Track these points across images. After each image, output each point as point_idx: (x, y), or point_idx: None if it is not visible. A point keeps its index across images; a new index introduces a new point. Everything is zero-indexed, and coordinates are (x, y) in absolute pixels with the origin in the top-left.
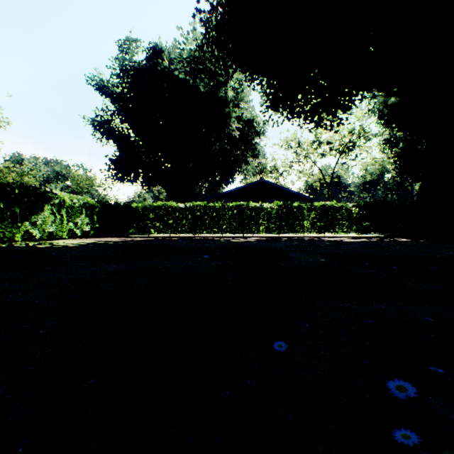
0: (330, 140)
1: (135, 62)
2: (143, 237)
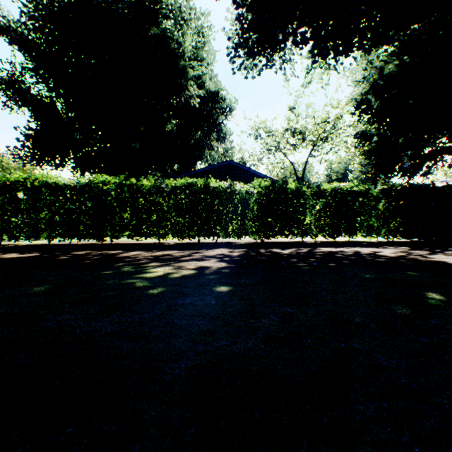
0: (303, 129)
1: None
2: None
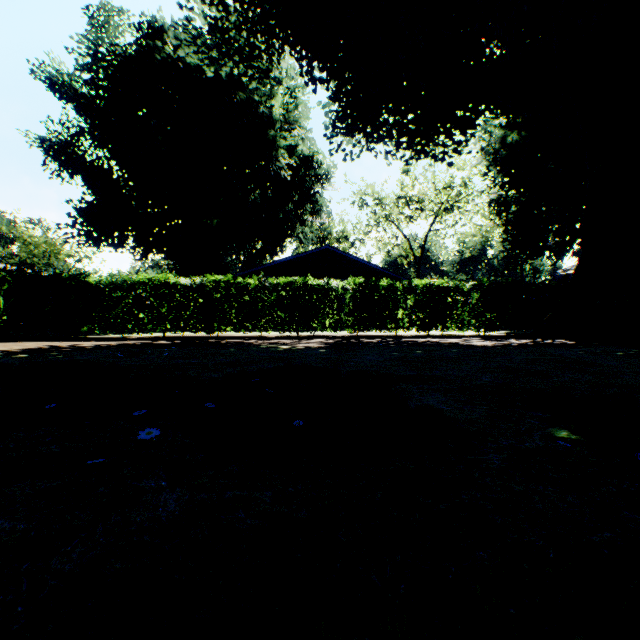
0: (421, 197)
1: (118, 44)
2: (107, 339)
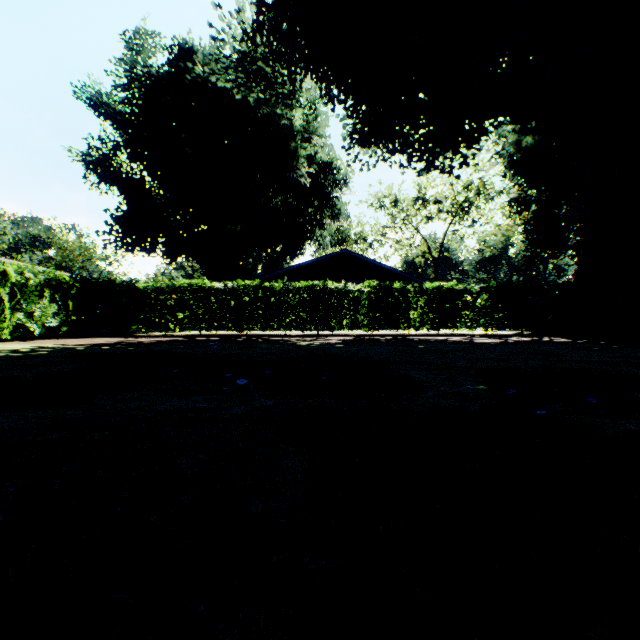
0: (439, 198)
1: (152, 66)
2: (155, 336)
